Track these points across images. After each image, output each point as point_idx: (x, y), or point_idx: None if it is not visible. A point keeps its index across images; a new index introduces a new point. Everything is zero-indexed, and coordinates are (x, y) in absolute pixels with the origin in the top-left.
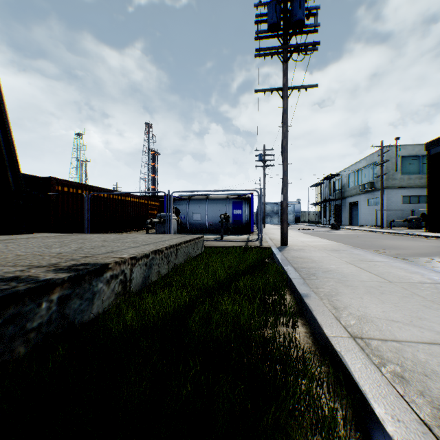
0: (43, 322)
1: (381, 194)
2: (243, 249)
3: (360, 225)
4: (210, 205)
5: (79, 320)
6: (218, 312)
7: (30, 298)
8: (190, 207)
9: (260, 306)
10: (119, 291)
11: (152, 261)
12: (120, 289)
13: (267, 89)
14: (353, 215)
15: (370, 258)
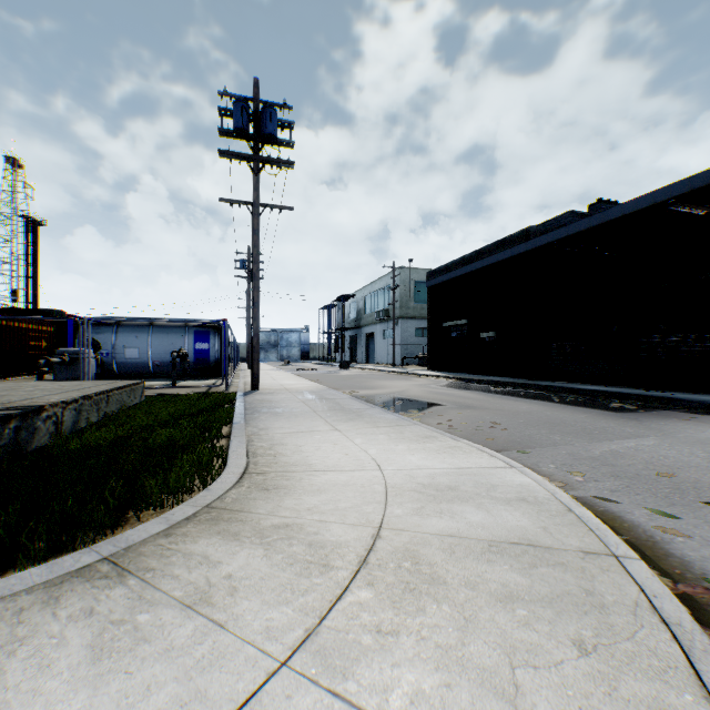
0: (8, 443)
1: (394, 326)
2: (199, 396)
3: (377, 362)
4: (156, 335)
5: (27, 448)
6: (157, 437)
7: (1, 424)
8: (121, 337)
9: (194, 432)
10: (54, 431)
11: (82, 407)
12: (55, 430)
13: (235, 201)
14: (370, 350)
15: (328, 396)
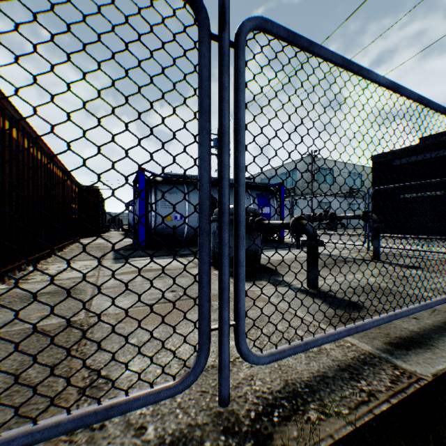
0: None
1: (312, 199)
2: None
3: None
4: None
5: None
6: None
7: None
8: (193, 198)
9: None
10: None
11: None
12: None
13: None
14: None
15: None
